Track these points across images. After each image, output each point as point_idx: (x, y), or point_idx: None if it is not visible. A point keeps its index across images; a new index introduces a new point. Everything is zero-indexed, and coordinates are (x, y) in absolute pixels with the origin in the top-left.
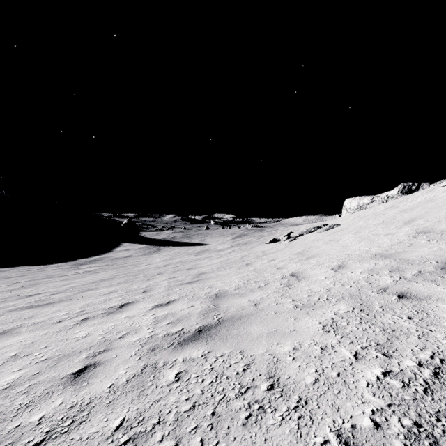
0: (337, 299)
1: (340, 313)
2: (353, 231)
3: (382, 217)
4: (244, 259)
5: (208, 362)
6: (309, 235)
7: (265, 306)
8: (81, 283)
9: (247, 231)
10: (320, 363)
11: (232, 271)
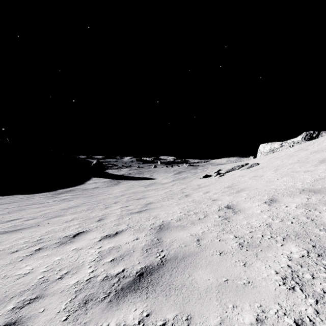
0: (283, 237)
1: (295, 259)
2: (273, 168)
3: (296, 157)
4: (184, 191)
5: None
6: (235, 172)
7: (208, 242)
8: (54, 210)
9: (184, 169)
10: None
11: (174, 201)
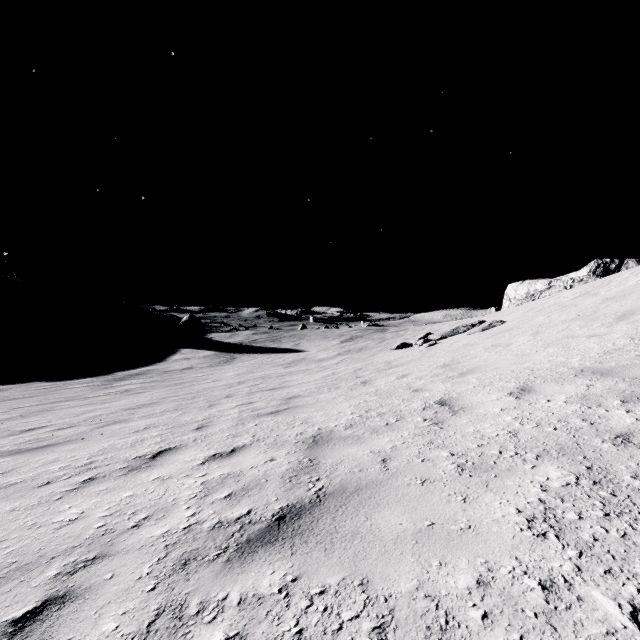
0: (536, 454)
1: (554, 489)
2: (530, 330)
3: (575, 309)
4: (359, 374)
5: (292, 609)
6: (458, 338)
7: (401, 464)
8: (110, 410)
9: (361, 332)
10: (553, 638)
11: (340, 394)
